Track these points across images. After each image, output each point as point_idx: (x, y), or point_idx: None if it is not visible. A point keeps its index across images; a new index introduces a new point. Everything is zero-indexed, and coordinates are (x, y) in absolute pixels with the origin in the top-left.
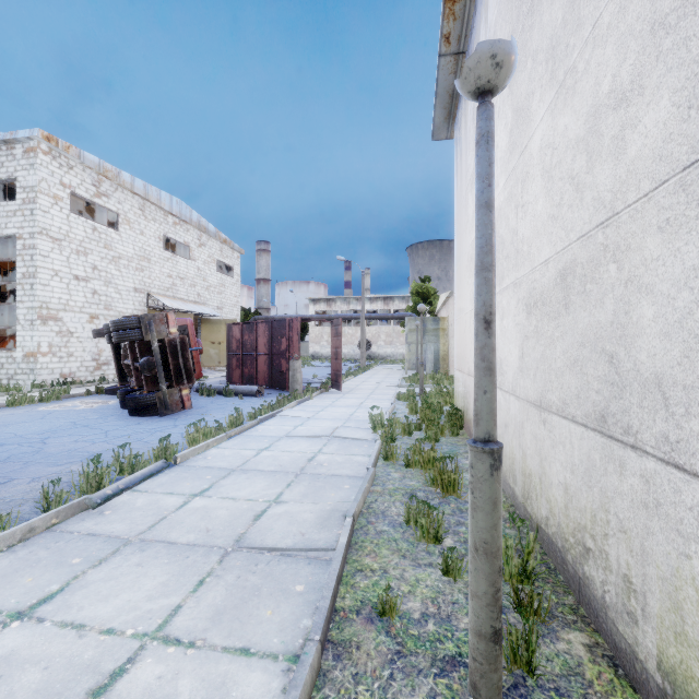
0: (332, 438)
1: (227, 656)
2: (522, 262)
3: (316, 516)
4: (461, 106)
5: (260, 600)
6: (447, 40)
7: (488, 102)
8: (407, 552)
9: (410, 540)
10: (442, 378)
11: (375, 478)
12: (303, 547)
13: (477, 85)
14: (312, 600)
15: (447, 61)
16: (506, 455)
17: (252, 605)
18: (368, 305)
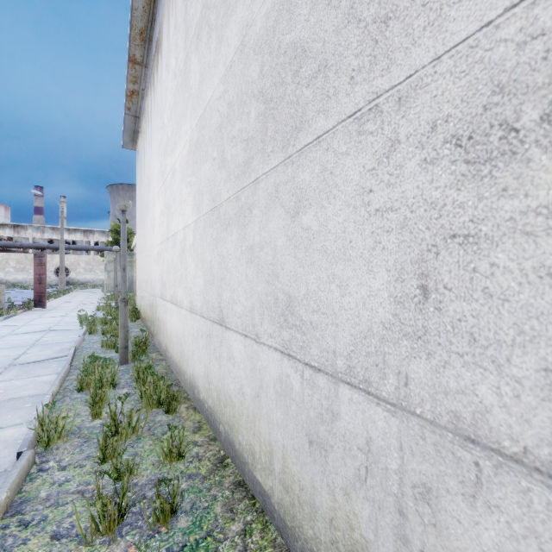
0: (49, 331)
1: (31, 378)
2: (153, 243)
3: (54, 352)
4: (139, 141)
5: (37, 370)
6: (129, 109)
7: (124, 214)
8: (102, 352)
9: (103, 350)
10: (134, 295)
11: (84, 340)
12: (51, 358)
13: (121, 209)
14: (62, 366)
15: (130, 117)
16: (150, 320)
17: (34, 371)
18: (66, 235)
